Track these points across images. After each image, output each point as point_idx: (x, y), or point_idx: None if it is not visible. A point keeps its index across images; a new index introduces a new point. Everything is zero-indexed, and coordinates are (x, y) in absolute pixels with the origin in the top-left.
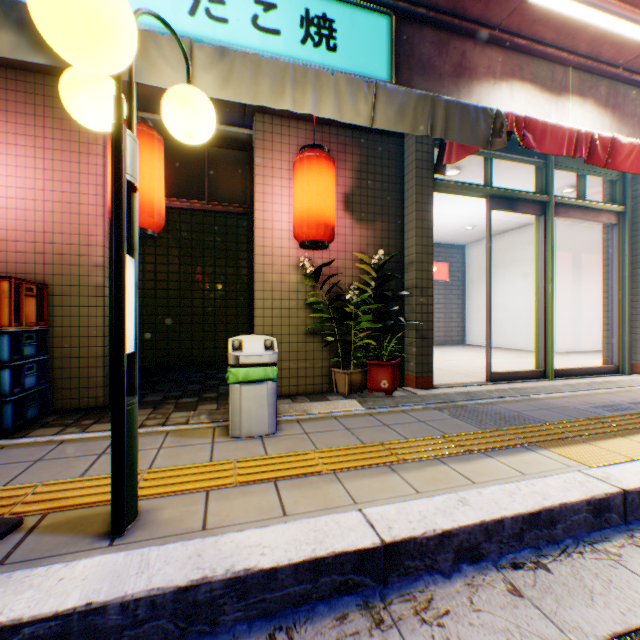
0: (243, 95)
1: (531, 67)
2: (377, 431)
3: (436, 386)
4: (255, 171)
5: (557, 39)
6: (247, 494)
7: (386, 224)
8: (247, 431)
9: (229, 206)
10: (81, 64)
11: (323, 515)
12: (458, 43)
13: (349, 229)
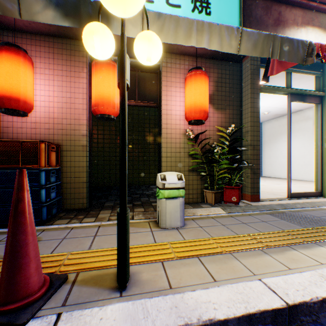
0: (169, 39)
1: (318, 18)
2: (241, 227)
3: (260, 200)
4: (162, 84)
5: None
6: (185, 265)
7: (231, 110)
8: (169, 225)
9: (148, 103)
10: (117, 9)
11: (238, 282)
12: (276, 7)
13: (211, 114)
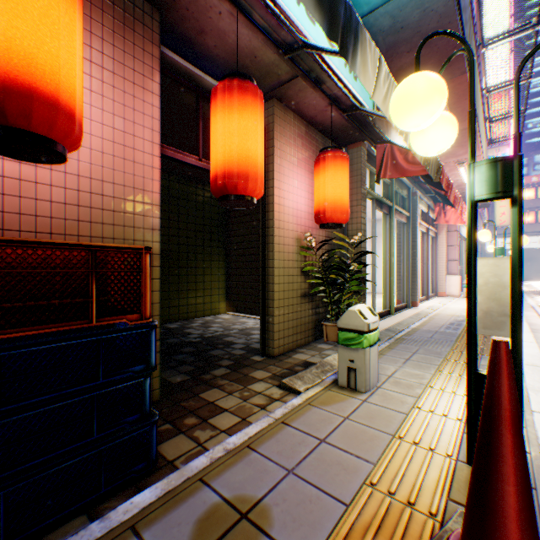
0: (387, 111)
1: None
2: (416, 364)
3: None
4: (274, 151)
5: None
6: None
7: None
8: (372, 385)
9: None
10: None
11: (533, 420)
12: None
13: None
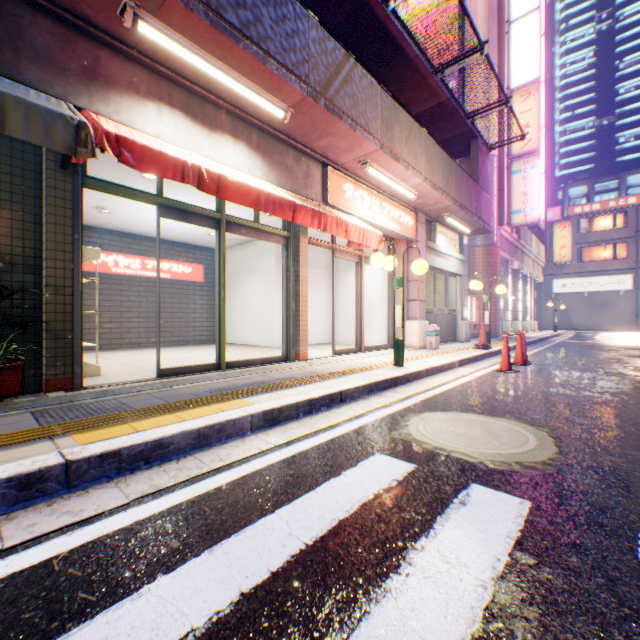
0: None
1: (184, 97)
2: None
3: (90, 387)
4: None
5: (202, 81)
6: None
7: (21, 214)
8: None
9: None
10: None
11: None
12: (92, 46)
13: None
